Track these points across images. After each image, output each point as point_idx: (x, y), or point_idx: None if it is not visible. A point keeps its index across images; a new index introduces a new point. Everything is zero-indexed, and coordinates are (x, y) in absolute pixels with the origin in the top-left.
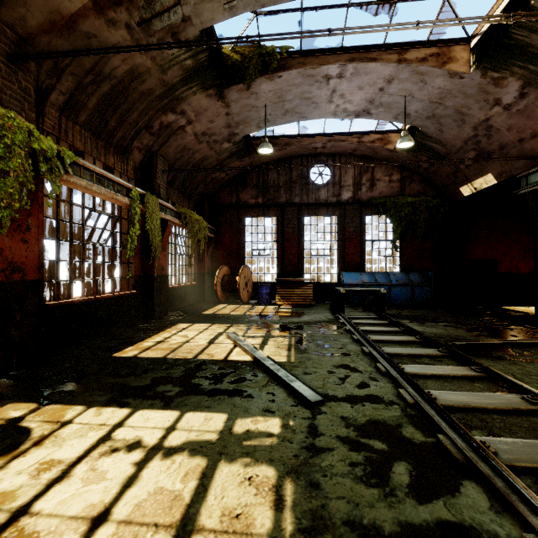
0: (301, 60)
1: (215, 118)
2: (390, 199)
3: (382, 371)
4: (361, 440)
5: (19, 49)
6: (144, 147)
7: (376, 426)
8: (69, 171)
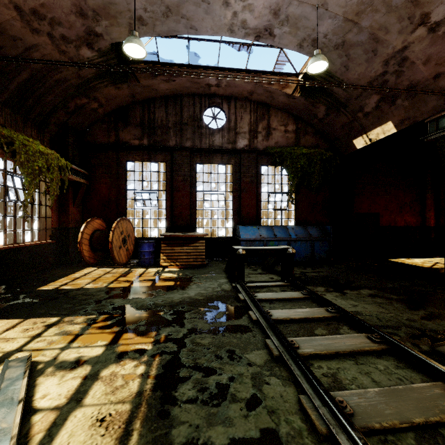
0: None
1: None
2: (286, 149)
3: None
4: None
5: None
6: None
7: None
8: None
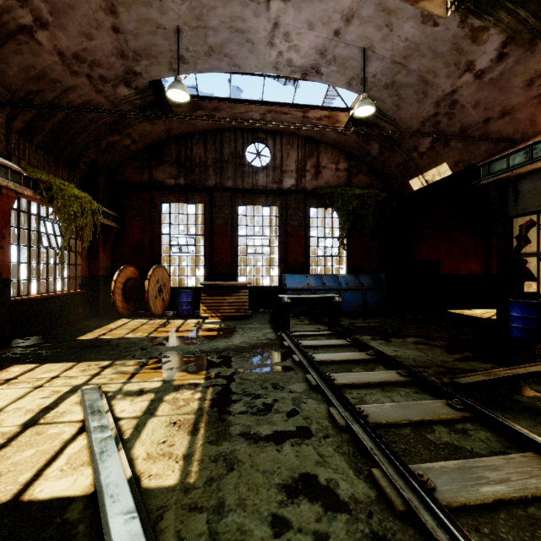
0: None
1: (94, 32)
2: (337, 190)
3: (397, 509)
4: None
5: None
6: None
7: None
8: None
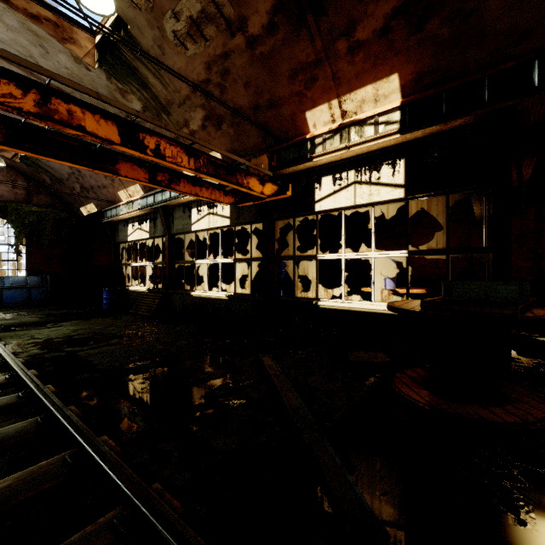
0: None
1: None
2: (12, 205)
3: None
4: None
5: None
6: None
7: None
8: None
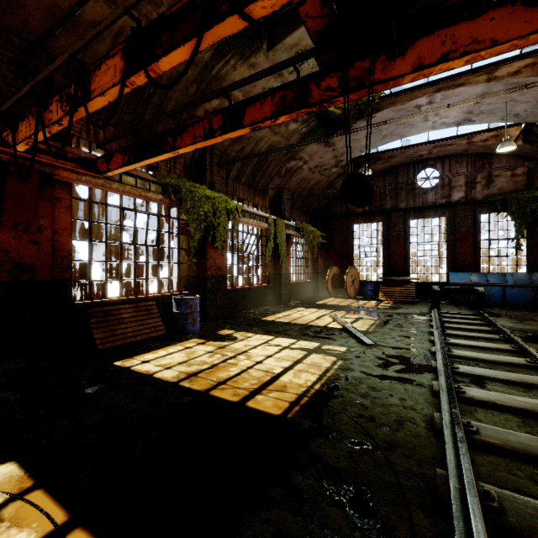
0: (391, 101)
1: (324, 155)
2: (511, 195)
3: (430, 340)
4: (386, 358)
5: (220, 158)
6: (275, 186)
7: (400, 356)
8: (240, 216)
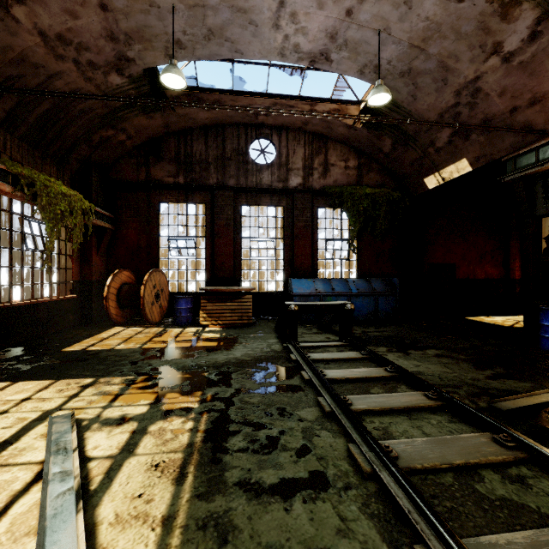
0: None
1: (79, 9)
2: (347, 189)
3: None
4: None
5: None
6: None
7: None
8: None
